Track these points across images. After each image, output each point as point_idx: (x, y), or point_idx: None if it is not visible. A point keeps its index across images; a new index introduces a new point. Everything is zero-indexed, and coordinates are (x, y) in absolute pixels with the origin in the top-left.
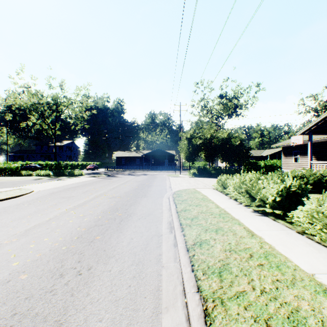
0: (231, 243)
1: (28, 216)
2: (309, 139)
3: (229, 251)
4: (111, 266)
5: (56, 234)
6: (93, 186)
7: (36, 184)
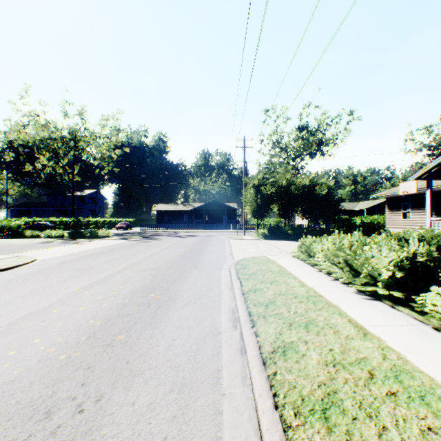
0: (334, 349)
1: (18, 299)
2: (428, 186)
3: (332, 365)
4: (135, 395)
5: (55, 331)
6: (122, 253)
7: (42, 250)
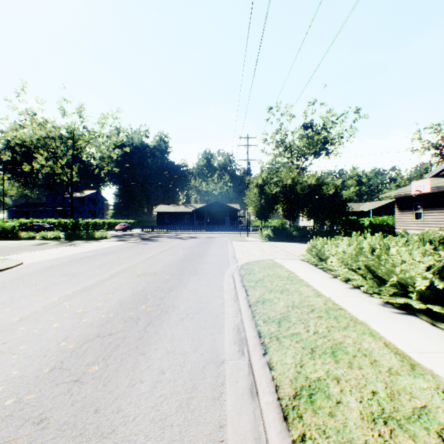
0: (378, 392)
1: None
2: None
3: (383, 422)
4: None
5: (14, 358)
6: (118, 256)
7: (32, 252)
